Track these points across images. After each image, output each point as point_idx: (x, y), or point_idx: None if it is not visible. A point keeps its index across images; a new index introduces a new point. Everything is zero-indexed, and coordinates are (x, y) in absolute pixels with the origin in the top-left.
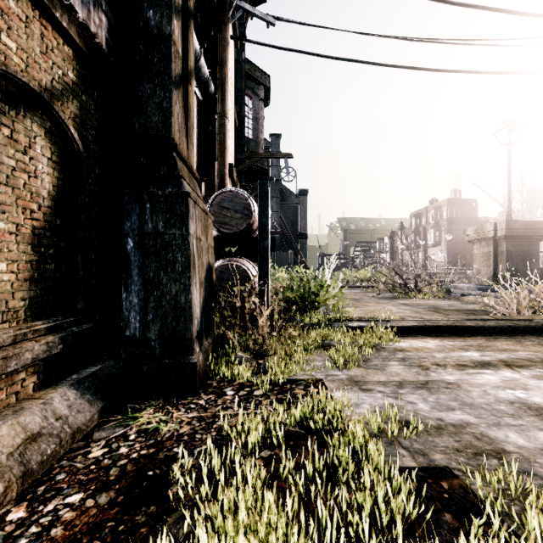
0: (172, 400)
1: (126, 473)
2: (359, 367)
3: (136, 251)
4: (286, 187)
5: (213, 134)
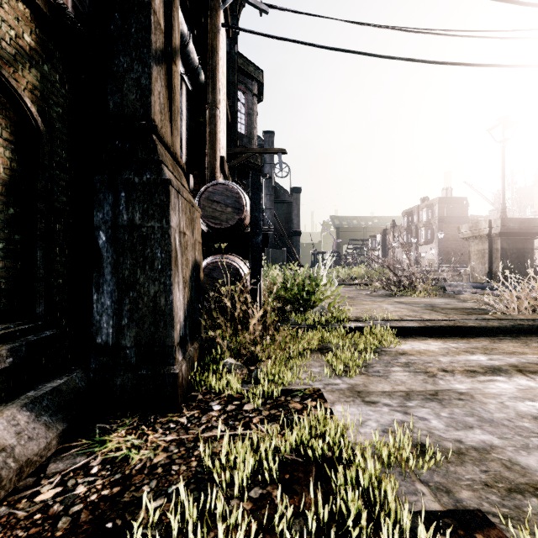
0: (149, 417)
1: (78, 526)
2: (360, 374)
3: (108, 246)
4: (279, 185)
5: (203, 126)
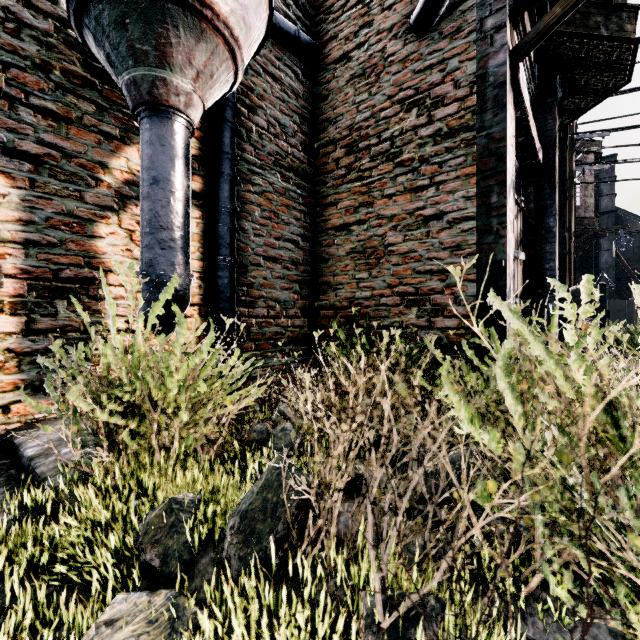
0: None
1: None
2: None
3: None
4: (625, 212)
5: None
